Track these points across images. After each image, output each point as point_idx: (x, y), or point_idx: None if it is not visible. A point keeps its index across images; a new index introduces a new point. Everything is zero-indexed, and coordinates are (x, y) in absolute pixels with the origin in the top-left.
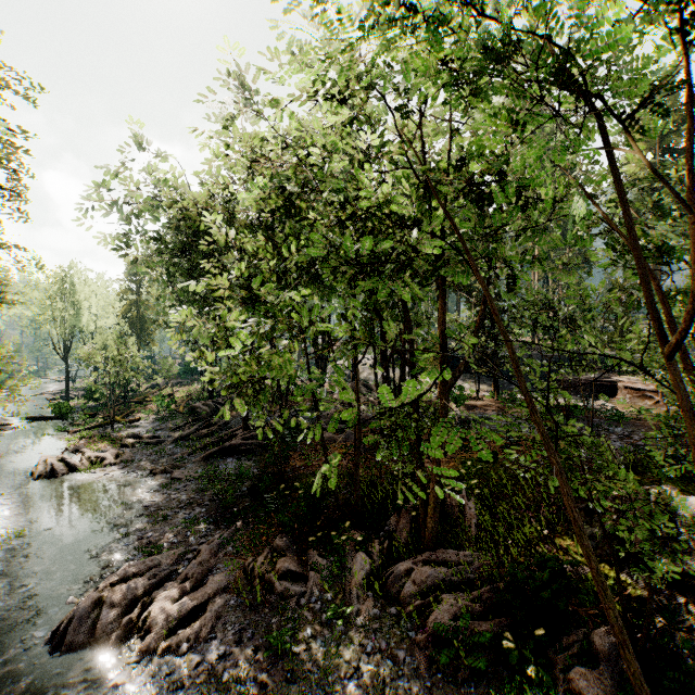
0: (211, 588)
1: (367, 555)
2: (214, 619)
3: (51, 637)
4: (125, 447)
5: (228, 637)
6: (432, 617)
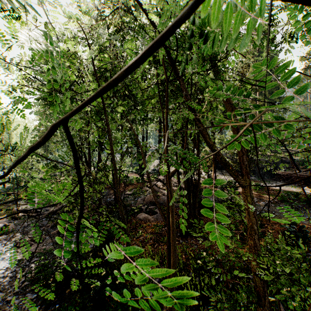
0: None
1: None
2: None
3: None
4: (15, 219)
5: None
6: None
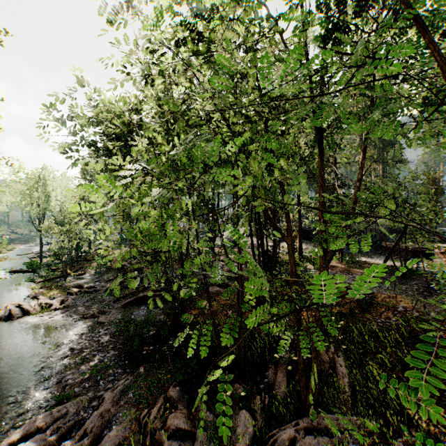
0: None
1: (250, 412)
2: None
3: None
4: (70, 295)
5: None
6: None
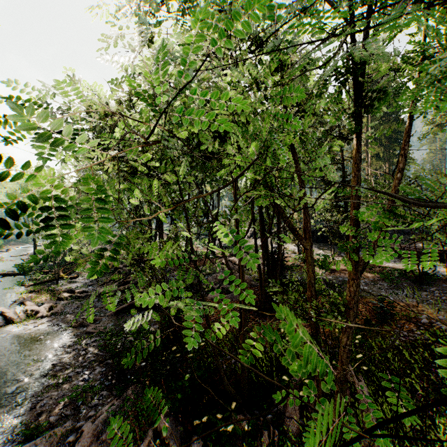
0: None
1: None
2: None
3: None
4: (60, 300)
5: None
6: None
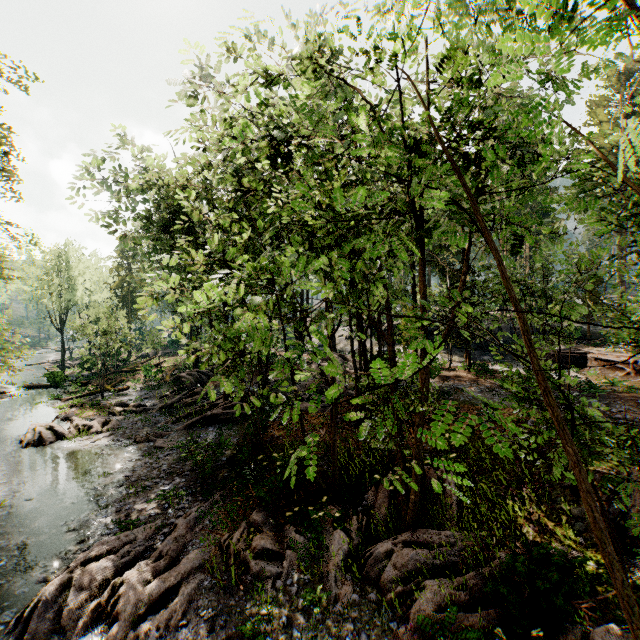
0: (184, 567)
1: (345, 532)
2: (186, 603)
3: (16, 623)
4: (112, 415)
5: (200, 625)
6: (415, 606)
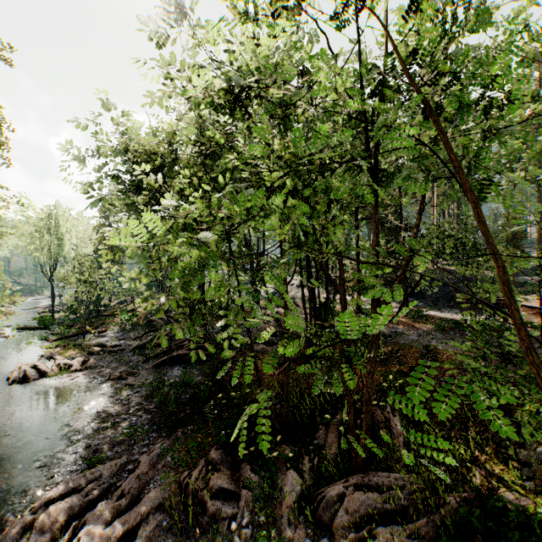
0: (144, 507)
1: (298, 472)
2: None
3: None
4: (91, 355)
5: None
6: None
